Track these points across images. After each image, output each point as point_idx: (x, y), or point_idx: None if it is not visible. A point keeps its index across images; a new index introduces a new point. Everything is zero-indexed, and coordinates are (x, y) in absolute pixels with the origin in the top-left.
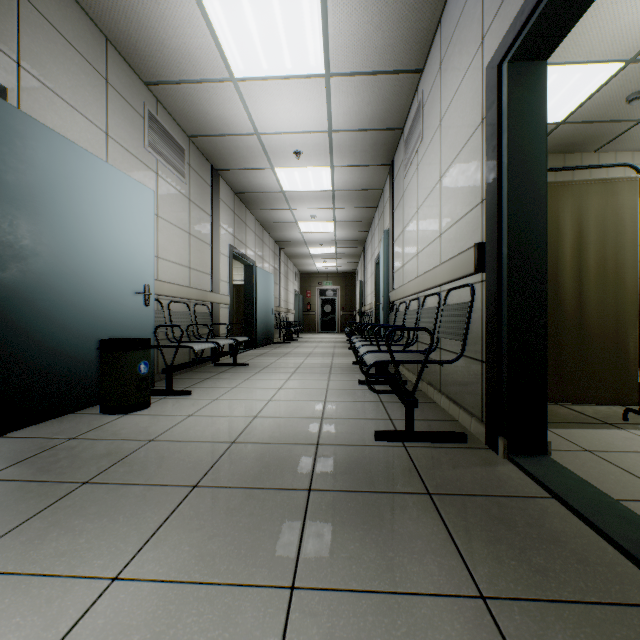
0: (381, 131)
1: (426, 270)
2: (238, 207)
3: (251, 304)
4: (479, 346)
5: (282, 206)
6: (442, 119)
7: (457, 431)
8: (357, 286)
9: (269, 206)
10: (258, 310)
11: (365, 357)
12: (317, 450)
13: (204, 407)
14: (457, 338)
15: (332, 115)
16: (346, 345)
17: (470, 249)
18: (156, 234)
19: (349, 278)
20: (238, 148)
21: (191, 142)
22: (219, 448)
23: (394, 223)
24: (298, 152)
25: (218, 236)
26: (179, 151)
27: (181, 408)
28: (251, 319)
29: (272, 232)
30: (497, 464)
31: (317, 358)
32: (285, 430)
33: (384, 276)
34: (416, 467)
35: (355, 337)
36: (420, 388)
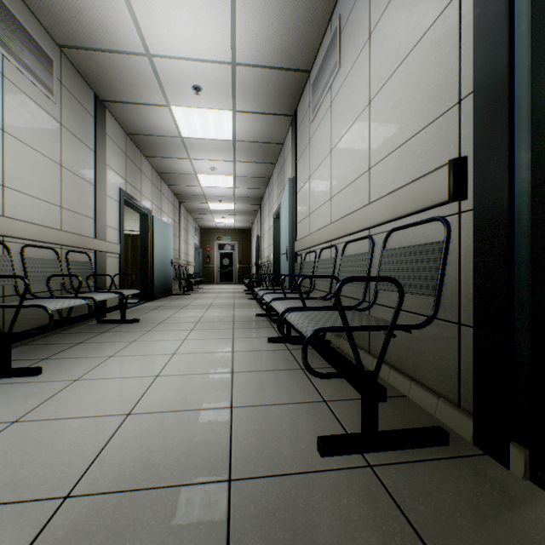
0: (288, 71)
1: (345, 214)
2: (131, 150)
3: (147, 255)
4: (452, 302)
5: (181, 154)
6: (373, 31)
7: (419, 418)
8: (253, 241)
9: (167, 153)
10: (155, 261)
11: (290, 318)
12: (230, 501)
13: (50, 398)
14: (420, 291)
15: (237, 41)
16: (245, 295)
17: (440, 169)
18: (1, 154)
19: (246, 234)
20: (126, 73)
21: (64, 55)
22: (26, 526)
23: (297, 173)
24: (197, 87)
25: (104, 176)
26: (43, 58)
27: (8, 404)
28: (147, 270)
29: (171, 184)
30: (530, 499)
31: (218, 310)
32: (173, 444)
33: (289, 225)
34: (419, 535)
35: (260, 288)
36: (336, 345)
